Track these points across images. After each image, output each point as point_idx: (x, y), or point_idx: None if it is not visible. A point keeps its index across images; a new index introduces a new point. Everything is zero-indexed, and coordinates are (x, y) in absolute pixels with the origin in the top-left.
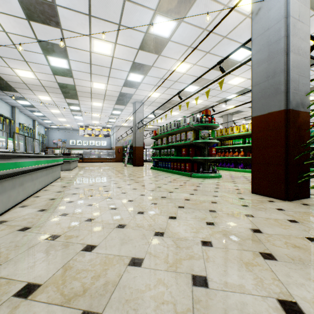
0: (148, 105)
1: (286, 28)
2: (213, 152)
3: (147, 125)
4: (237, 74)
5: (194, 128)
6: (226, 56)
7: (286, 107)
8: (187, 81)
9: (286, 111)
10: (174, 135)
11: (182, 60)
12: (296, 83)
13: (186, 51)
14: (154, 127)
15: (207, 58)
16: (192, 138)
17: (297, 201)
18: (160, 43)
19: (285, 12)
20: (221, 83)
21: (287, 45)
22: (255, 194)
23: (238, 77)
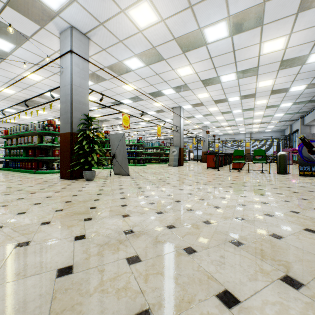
0: (2, 99)
1: (71, 90)
2: (56, 153)
3: (8, 119)
4: (90, 94)
5: (39, 134)
6: (53, 89)
7: (71, 131)
8: (44, 88)
9: (71, 133)
10: (23, 137)
11: (31, 71)
12: (78, 119)
13: (33, 66)
14: (19, 122)
15: (57, 77)
16: (37, 141)
17: (76, 180)
18: (0, 52)
19: (71, 81)
20: (51, 106)
21: (72, 99)
22: (61, 178)
23: (91, 96)
